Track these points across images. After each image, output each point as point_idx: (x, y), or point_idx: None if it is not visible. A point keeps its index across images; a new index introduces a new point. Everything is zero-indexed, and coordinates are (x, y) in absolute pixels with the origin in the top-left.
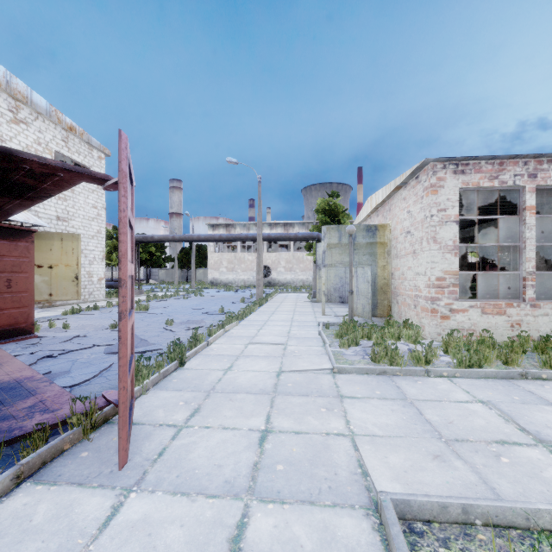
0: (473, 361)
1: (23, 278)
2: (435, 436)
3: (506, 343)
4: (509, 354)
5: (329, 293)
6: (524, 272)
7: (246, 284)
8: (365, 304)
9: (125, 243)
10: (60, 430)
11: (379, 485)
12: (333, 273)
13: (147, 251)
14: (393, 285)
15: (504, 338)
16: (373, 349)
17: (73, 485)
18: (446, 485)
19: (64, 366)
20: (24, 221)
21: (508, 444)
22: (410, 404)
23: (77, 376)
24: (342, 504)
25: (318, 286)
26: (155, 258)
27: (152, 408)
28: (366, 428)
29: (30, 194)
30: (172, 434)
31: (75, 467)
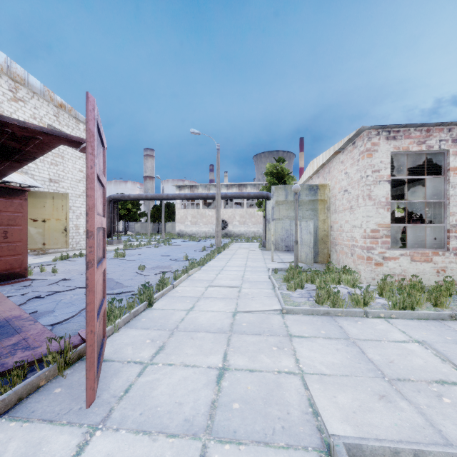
0: (407, 304)
1: (18, 230)
2: (379, 375)
3: (433, 287)
4: (438, 298)
5: (276, 243)
6: (449, 225)
7: (207, 235)
8: (308, 252)
9: (93, 198)
10: (39, 366)
11: (331, 426)
12: (280, 226)
13: (125, 208)
14: (332, 236)
15: (430, 282)
16: (316, 292)
17: (44, 422)
18: (395, 427)
19: (49, 306)
20: (22, 182)
21: (447, 384)
22: (352, 343)
23: (59, 315)
24: (296, 445)
25: (267, 237)
26: (132, 213)
27: (122, 345)
28: (314, 366)
29: (17, 156)
30: (138, 371)
31: (48, 403)
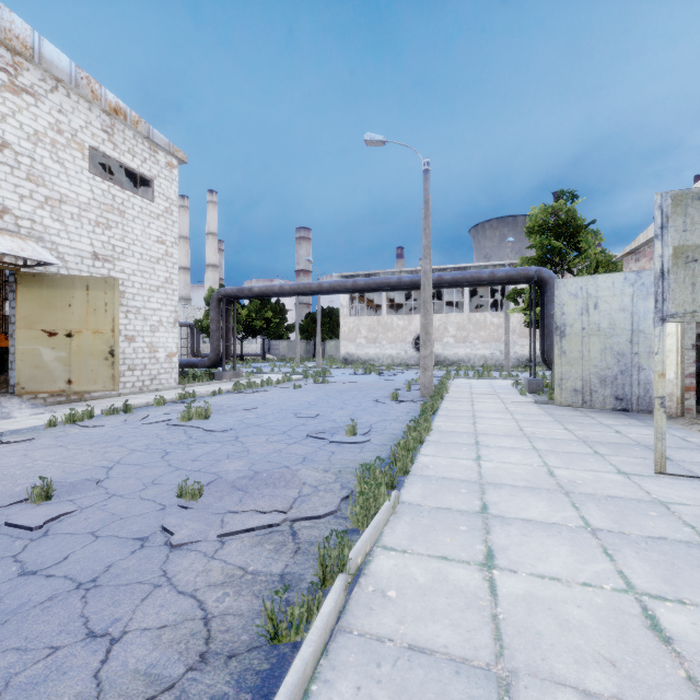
0: None
1: None
2: None
3: None
4: None
5: (585, 388)
6: None
7: (394, 362)
8: None
9: None
10: None
11: None
12: (597, 344)
13: (262, 317)
14: None
15: None
16: None
17: None
18: None
19: None
20: (7, 251)
21: None
22: None
23: None
24: None
25: (558, 372)
26: (273, 326)
27: None
28: None
29: None
30: None
31: None
